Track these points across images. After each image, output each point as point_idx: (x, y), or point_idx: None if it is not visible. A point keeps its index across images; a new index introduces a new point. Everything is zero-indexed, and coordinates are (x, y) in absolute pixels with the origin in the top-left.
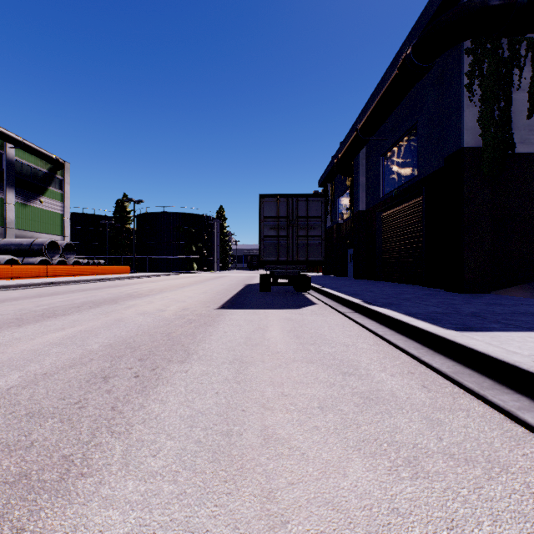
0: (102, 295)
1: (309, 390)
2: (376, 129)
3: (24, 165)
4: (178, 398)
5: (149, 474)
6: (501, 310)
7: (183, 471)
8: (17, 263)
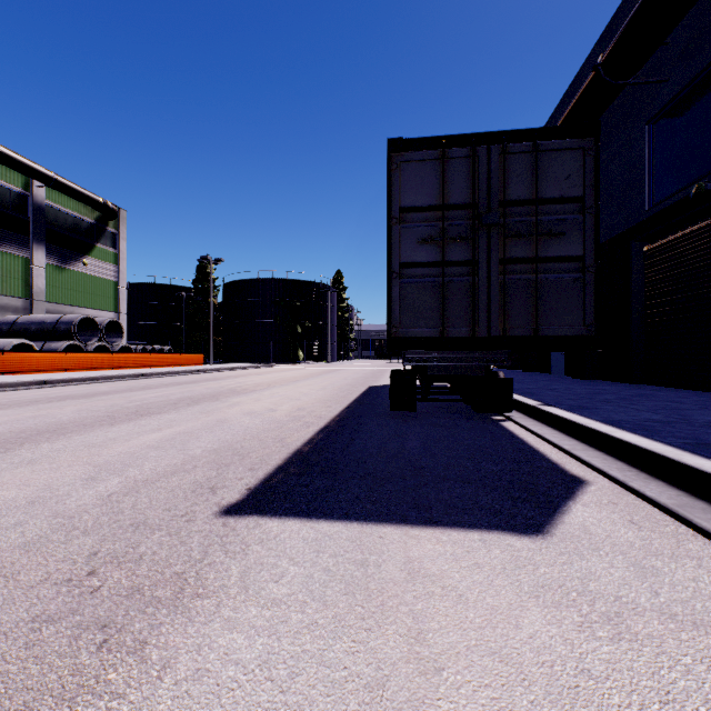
0: (52, 416)
1: None
2: (651, 51)
3: (60, 213)
4: None
5: None
6: None
7: None
8: (32, 349)
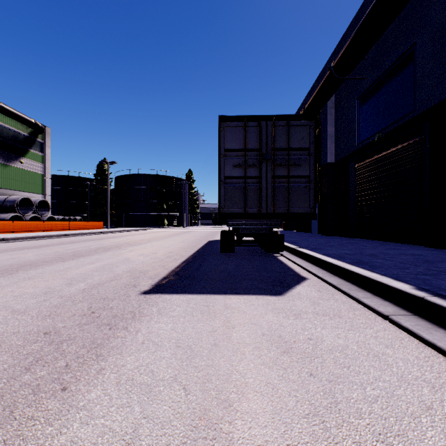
0: (23, 258)
1: None
2: (356, 64)
3: (5, 128)
4: None
5: None
6: None
7: None
8: None
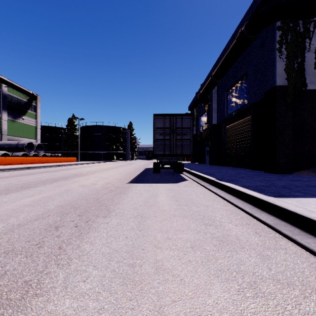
0: (58, 175)
1: (184, 235)
2: (223, 75)
3: (13, 97)
4: (102, 241)
5: (80, 294)
6: (300, 184)
7: (103, 292)
8: (8, 155)
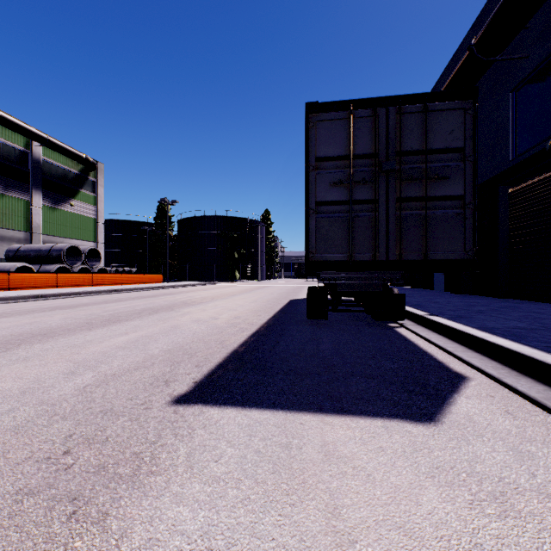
0: (44, 322)
1: None
2: (515, 33)
3: (53, 166)
4: None
5: None
6: None
7: None
8: (31, 271)
